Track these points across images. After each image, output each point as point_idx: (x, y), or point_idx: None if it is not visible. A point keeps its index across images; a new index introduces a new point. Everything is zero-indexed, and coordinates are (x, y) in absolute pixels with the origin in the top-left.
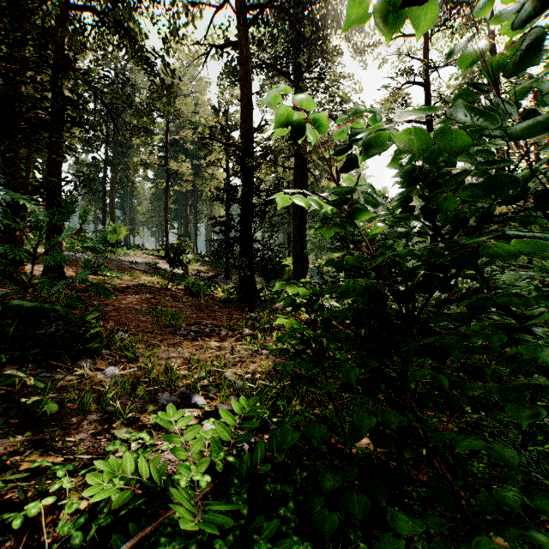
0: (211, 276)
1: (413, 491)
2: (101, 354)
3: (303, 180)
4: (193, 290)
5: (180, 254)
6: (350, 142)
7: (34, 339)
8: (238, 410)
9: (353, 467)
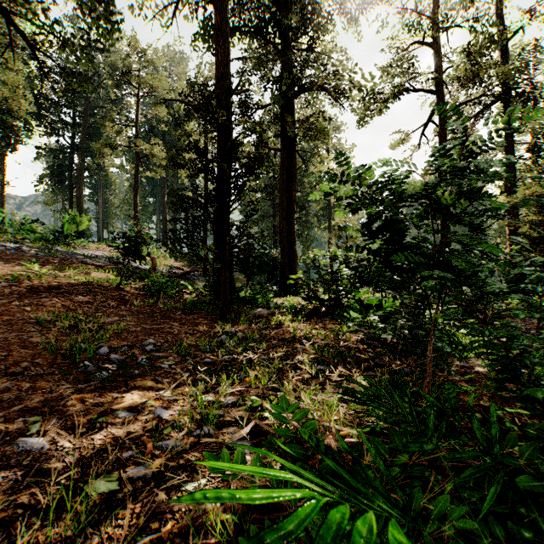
0: (185, 273)
1: None
2: None
3: (291, 163)
4: (152, 289)
5: (137, 243)
6: None
7: None
8: None
9: None
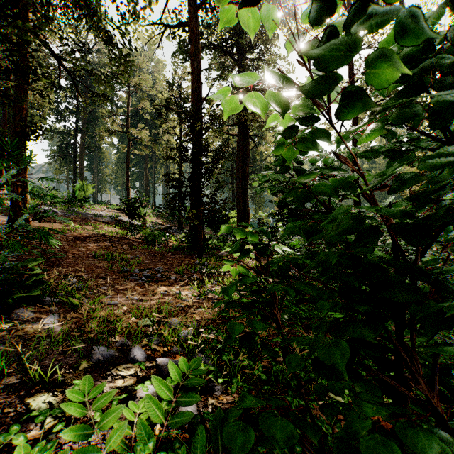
0: (166, 227)
1: None
2: (45, 301)
3: (245, 145)
4: (149, 239)
5: (137, 207)
6: None
7: None
8: (175, 376)
9: None
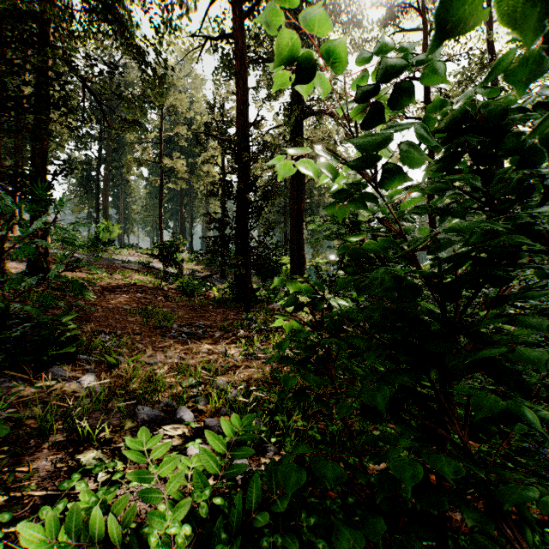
0: (206, 276)
1: (456, 548)
2: (79, 360)
3: (300, 178)
4: (187, 289)
5: (173, 252)
6: (377, 82)
7: (1, 343)
8: (228, 432)
9: (378, 517)
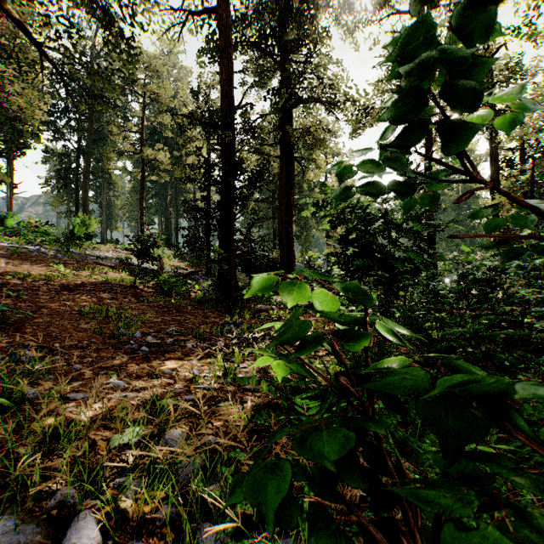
0: (189, 273)
1: None
2: None
3: (289, 169)
4: (164, 288)
5: (149, 246)
6: None
7: None
8: None
9: None
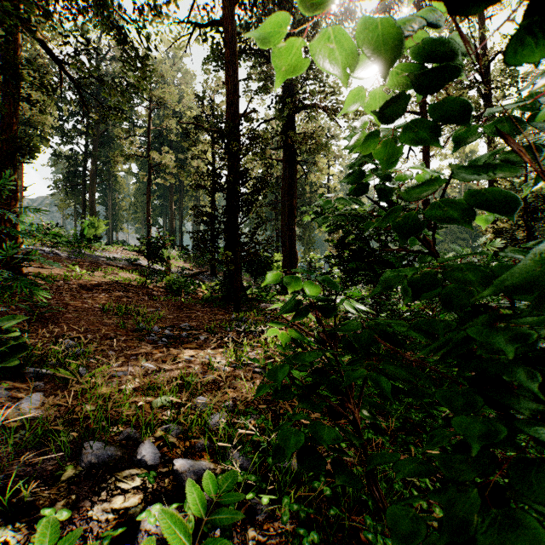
0: (195, 273)
1: None
2: (28, 374)
3: (292, 173)
4: (173, 287)
5: (159, 248)
6: None
7: None
8: (196, 507)
9: None
